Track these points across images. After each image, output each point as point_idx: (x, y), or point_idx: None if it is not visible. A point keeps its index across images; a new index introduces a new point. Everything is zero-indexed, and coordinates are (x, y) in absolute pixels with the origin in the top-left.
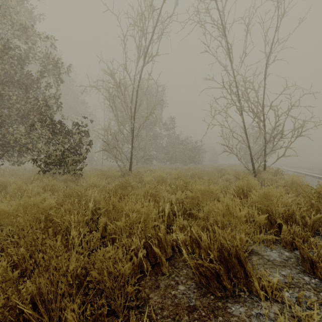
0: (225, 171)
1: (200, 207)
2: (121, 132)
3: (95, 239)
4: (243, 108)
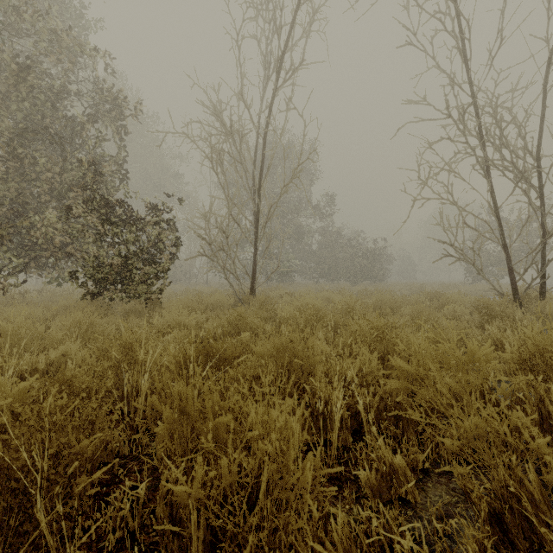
0: (446, 298)
1: (437, 407)
2: (234, 219)
3: (125, 509)
4: (492, 162)
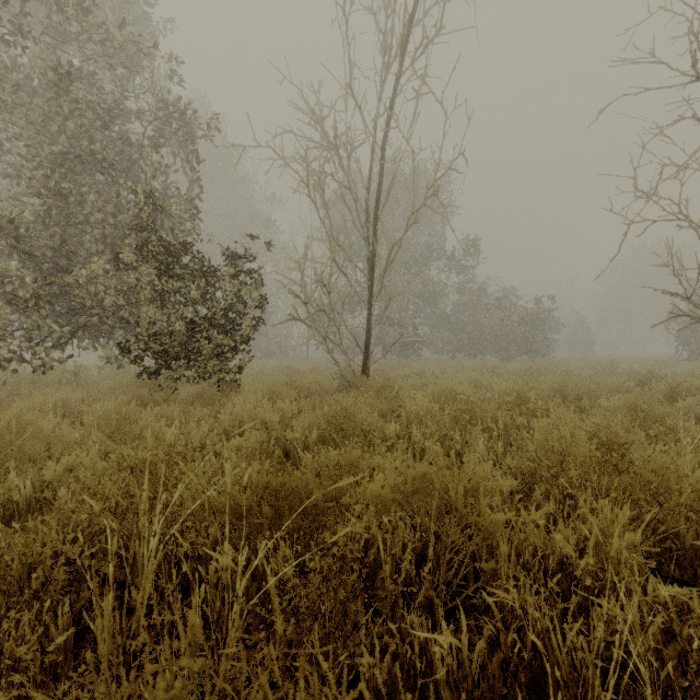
0: (677, 383)
1: None
2: (339, 268)
3: None
4: None
